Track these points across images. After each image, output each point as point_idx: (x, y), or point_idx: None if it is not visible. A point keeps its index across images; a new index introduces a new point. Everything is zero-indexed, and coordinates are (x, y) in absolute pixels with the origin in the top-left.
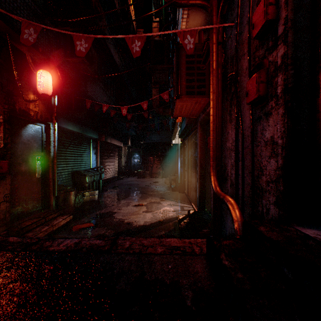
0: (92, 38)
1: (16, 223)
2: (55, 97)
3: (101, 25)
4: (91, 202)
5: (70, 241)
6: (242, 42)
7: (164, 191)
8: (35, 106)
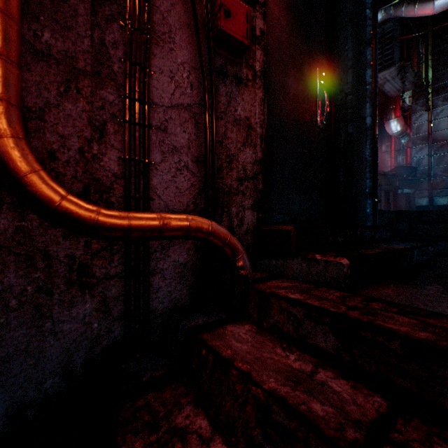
0: None
1: None
2: None
3: None
4: None
5: None
6: None
7: None
8: None
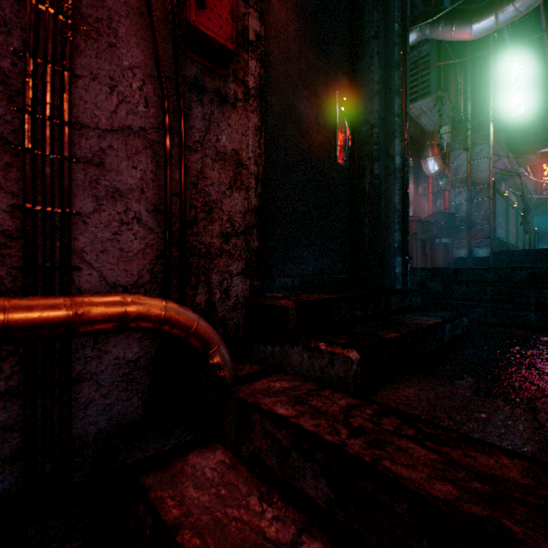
0: None
1: None
2: None
3: None
4: None
5: None
6: None
7: None
8: None
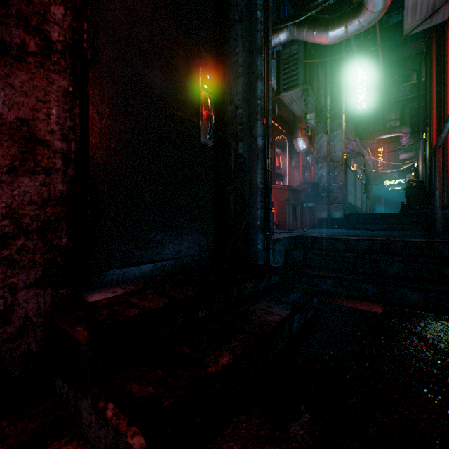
0: None
1: None
2: None
3: None
4: None
5: None
6: None
7: None
8: None
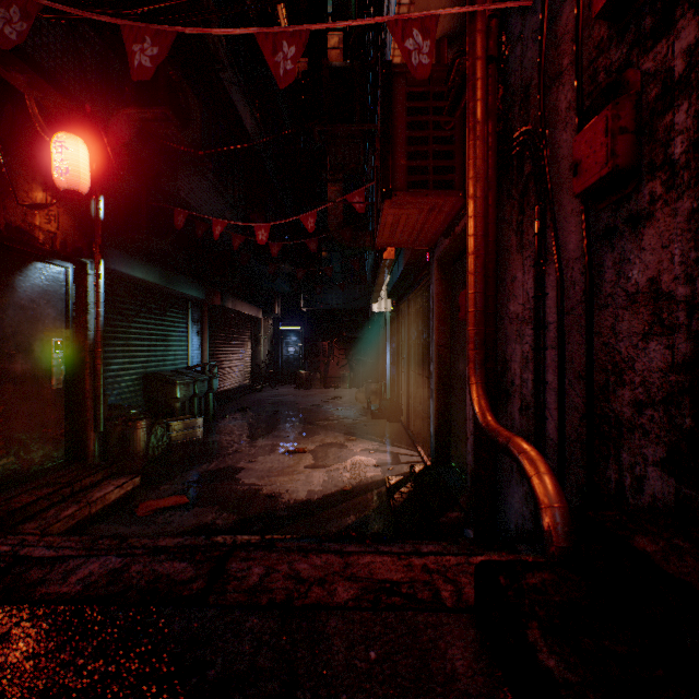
0: (172, 35)
1: (0, 498)
2: (100, 199)
3: (208, 38)
4: (186, 444)
5: (101, 564)
6: (556, 43)
7: (354, 419)
8: (48, 218)
